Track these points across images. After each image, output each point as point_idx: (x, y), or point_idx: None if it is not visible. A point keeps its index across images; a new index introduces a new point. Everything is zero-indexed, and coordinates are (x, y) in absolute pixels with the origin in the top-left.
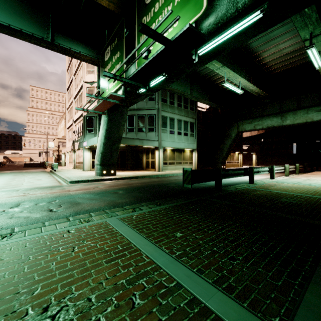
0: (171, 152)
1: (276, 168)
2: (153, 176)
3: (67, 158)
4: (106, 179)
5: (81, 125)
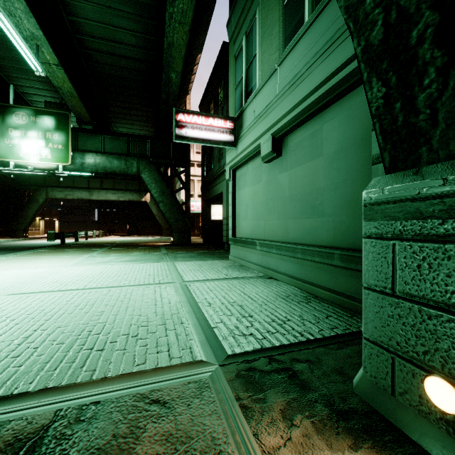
0: None
1: (89, 232)
2: None
3: None
4: None
5: None
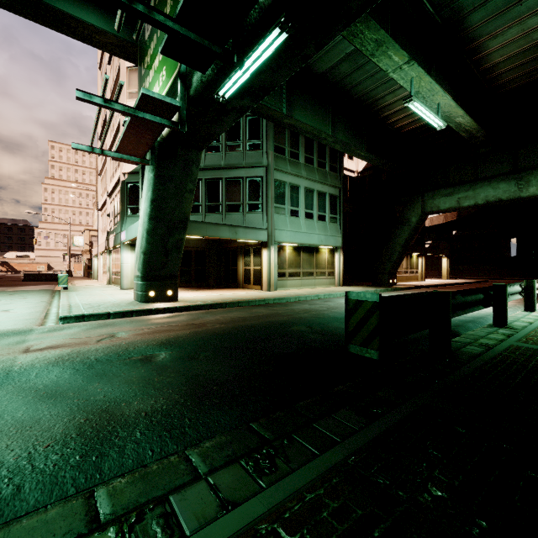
0: (294, 252)
1: None
2: (256, 301)
3: (100, 264)
4: (150, 311)
5: (118, 201)
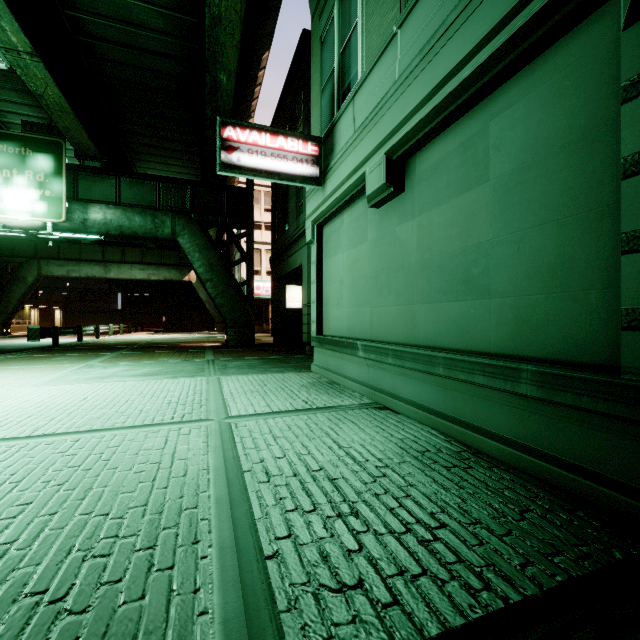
0: None
1: (102, 327)
2: None
3: None
4: None
5: None
